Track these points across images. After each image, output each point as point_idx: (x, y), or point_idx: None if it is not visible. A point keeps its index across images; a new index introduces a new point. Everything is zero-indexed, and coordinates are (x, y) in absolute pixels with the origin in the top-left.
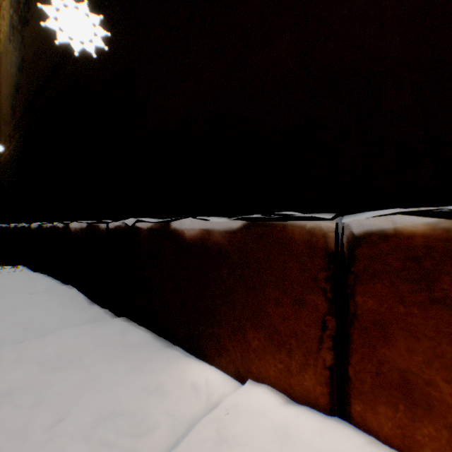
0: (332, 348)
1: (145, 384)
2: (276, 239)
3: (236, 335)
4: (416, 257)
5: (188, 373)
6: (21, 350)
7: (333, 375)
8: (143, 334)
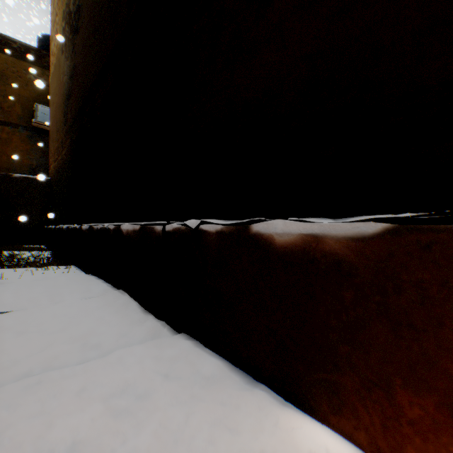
0: None
1: (244, 452)
2: None
3: (370, 391)
4: None
5: (298, 439)
6: (82, 377)
7: None
8: (214, 361)
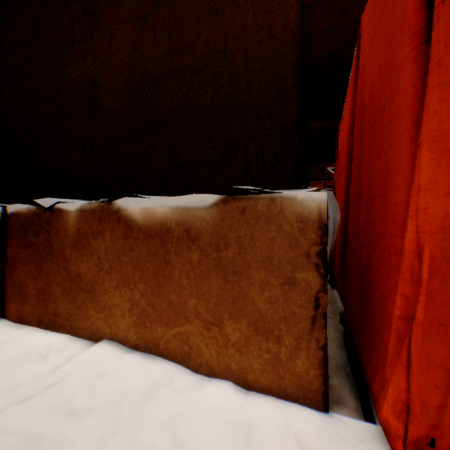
0: (2, 280)
1: None
2: None
3: None
4: (24, 224)
5: None
6: None
7: (1, 295)
8: None
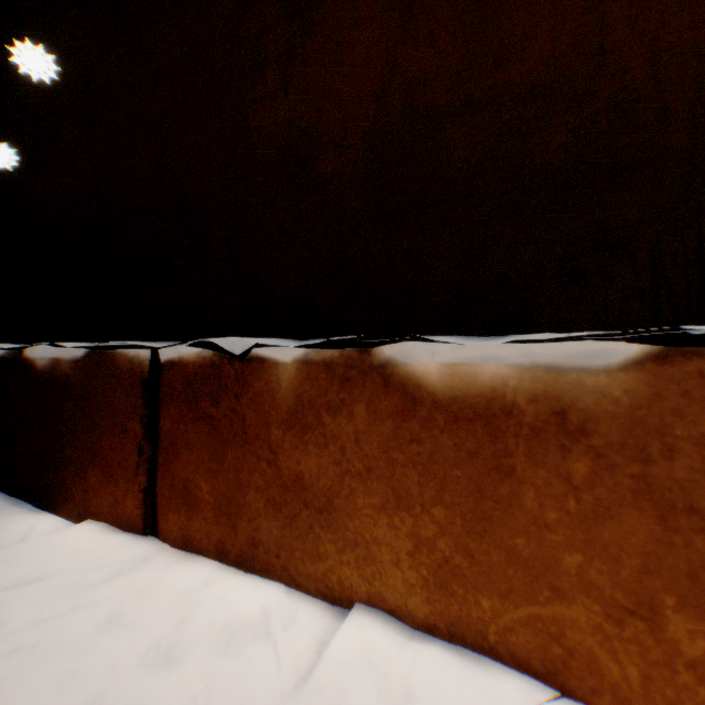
0: (149, 472)
1: None
2: (110, 368)
3: (80, 476)
4: (190, 381)
5: (16, 524)
6: None
7: (148, 497)
8: None
